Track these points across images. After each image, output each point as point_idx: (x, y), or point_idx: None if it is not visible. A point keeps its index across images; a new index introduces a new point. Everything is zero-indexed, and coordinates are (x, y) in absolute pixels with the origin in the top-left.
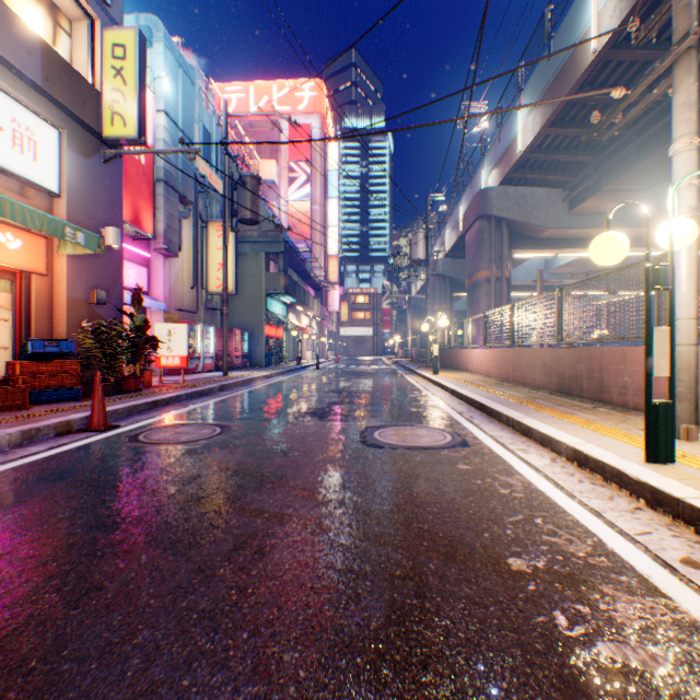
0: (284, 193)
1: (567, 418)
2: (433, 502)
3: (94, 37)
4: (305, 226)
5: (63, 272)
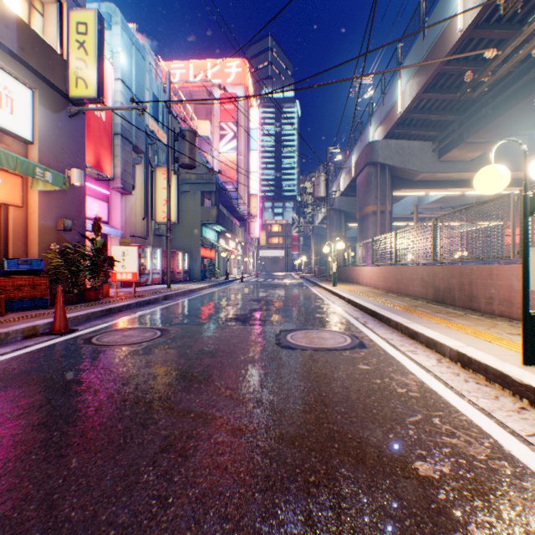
0: (216, 146)
1: (446, 323)
2: (340, 402)
3: (62, 17)
4: (232, 172)
5: (36, 205)
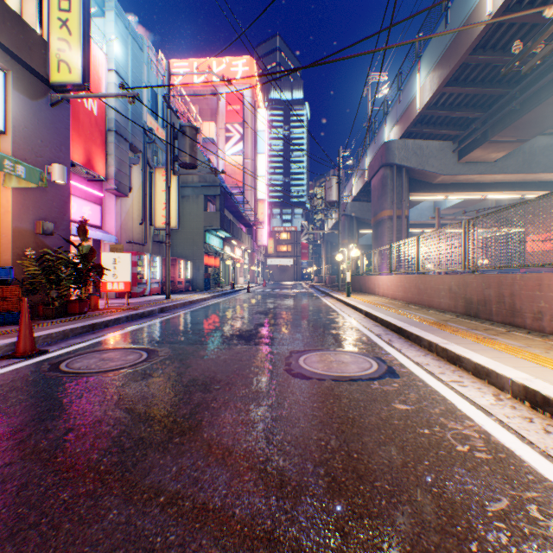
0: (222, 149)
1: (491, 344)
2: (381, 471)
3: None
4: (239, 176)
5: (9, 204)
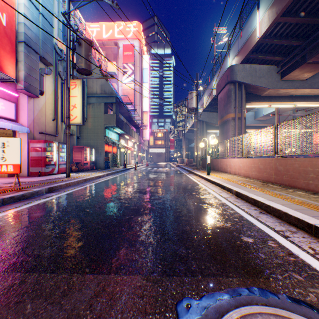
0: (121, 79)
1: None
2: None
3: None
4: (131, 96)
5: None
